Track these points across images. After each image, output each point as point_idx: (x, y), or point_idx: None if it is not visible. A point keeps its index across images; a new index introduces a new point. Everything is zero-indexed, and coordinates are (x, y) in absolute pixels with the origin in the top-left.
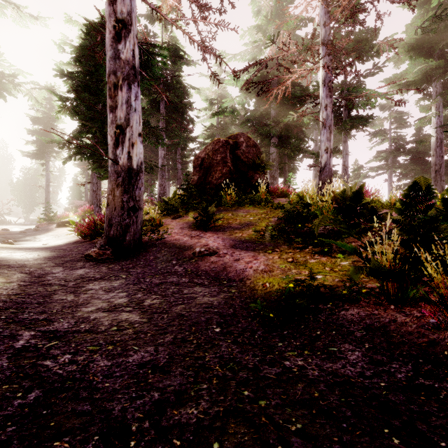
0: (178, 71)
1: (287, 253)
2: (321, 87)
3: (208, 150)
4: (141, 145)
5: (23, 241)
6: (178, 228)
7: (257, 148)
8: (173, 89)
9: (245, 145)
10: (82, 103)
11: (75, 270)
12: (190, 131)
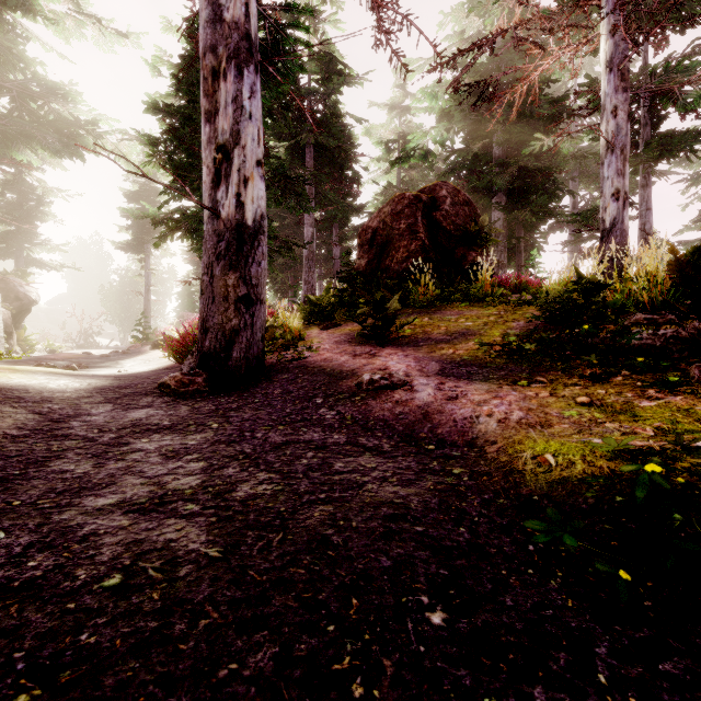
0: (335, 93)
1: (567, 385)
2: (604, 74)
3: (384, 213)
4: (261, 184)
5: (98, 368)
6: (330, 343)
7: (471, 206)
8: (327, 126)
9: (449, 202)
10: (182, 145)
11: (131, 411)
12: (353, 197)
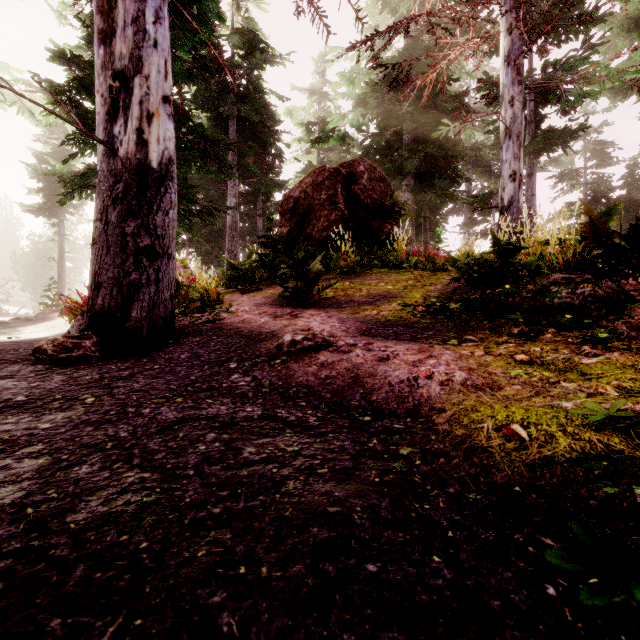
0: (257, 68)
1: (499, 344)
2: (503, 67)
3: (305, 184)
4: (168, 123)
5: None
6: (250, 305)
7: (386, 183)
8: (250, 101)
9: (367, 177)
10: (89, 96)
11: None
12: (276, 173)
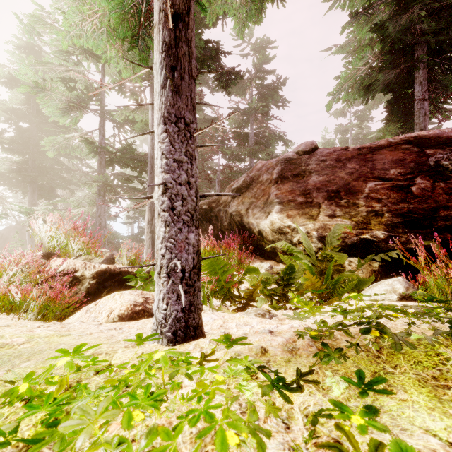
0: None
1: None
2: None
3: (6, 230)
4: None
5: None
6: None
7: None
8: None
9: None
10: None
11: None
12: None
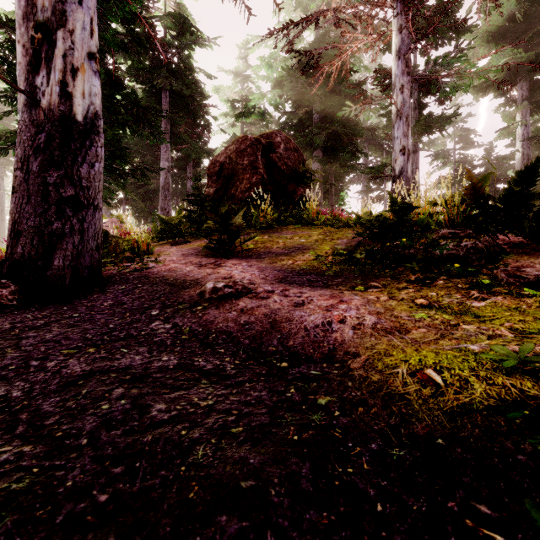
0: (188, 48)
1: (400, 289)
2: (395, 60)
3: (229, 151)
4: (94, 79)
5: None
6: (178, 255)
7: (299, 153)
8: (181, 76)
9: (283, 147)
10: None
11: None
12: (205, 142)
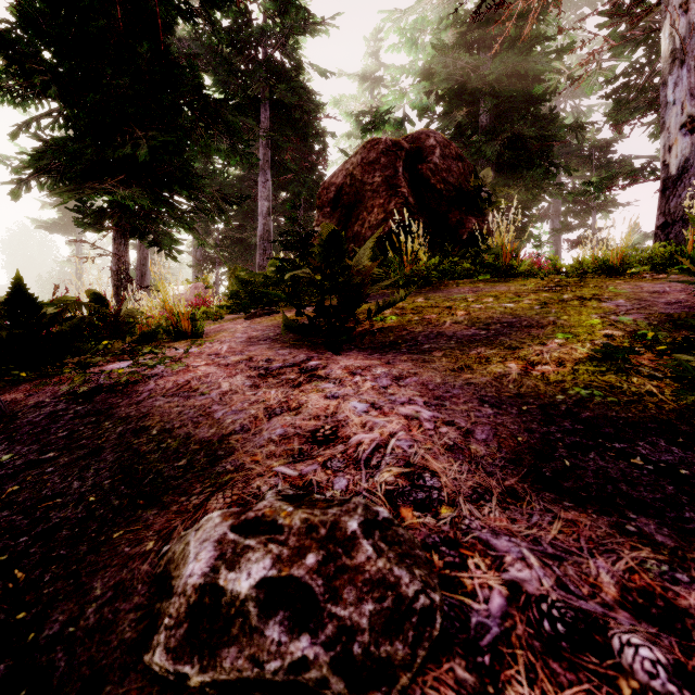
0: (293, 33)
1: None
2: None
3: (351, 164)
4: None
5: None
6: (237, 342)
7: (465, 163)
8: (286, 80)
9: (439, 153)
10: (39, 36)
11: None
12: (320, 175)
